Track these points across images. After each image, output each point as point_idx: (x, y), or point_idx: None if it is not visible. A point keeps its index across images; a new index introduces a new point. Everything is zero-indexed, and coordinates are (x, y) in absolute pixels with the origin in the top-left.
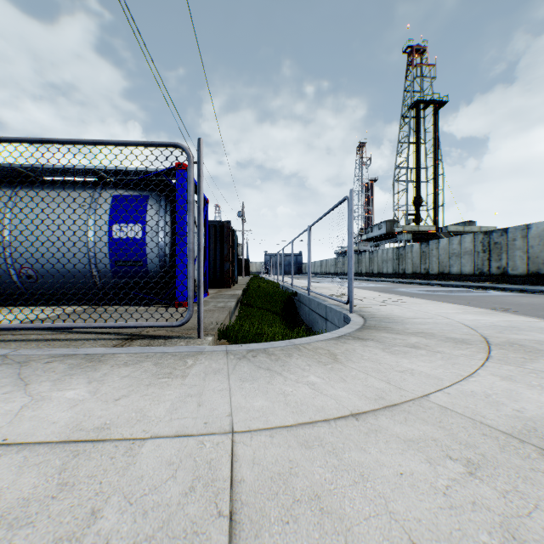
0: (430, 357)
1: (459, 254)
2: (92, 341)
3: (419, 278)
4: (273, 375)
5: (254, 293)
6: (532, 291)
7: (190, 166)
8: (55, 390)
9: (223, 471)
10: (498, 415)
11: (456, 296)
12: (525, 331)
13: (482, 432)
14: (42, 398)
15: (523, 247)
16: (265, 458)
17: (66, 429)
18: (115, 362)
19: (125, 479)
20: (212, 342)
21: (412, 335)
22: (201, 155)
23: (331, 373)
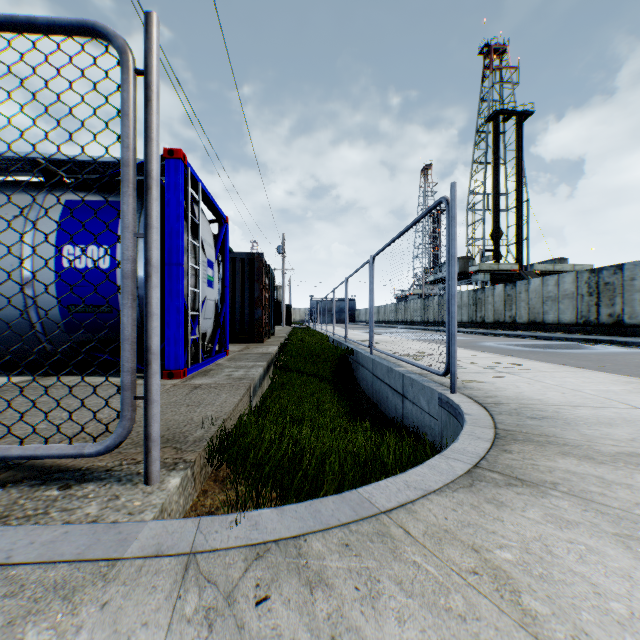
0: None
1: (556, 298)
2: None
3: (503, 328)
4: None
5: (294, 351)
6: None
7: (126, 77)
8: None
9: None
10: None
11: (571, 354)
12: None
13: None
14: None
15: None
16: None
17: None
18: None
19: None
20: (184, 484)
21: (628, 465)
22: (150, 51)
23: None
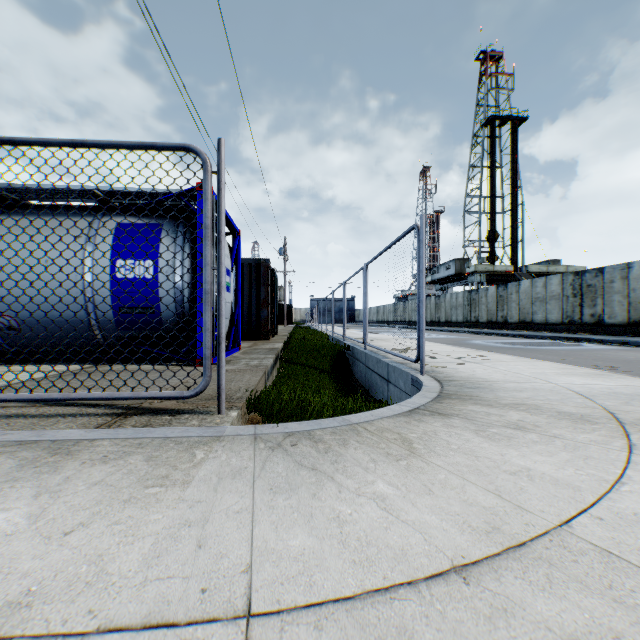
0: (547, 446)
1: (544, 299)
2: (70, 418)
3: (495, 327)
4: (321, 480)
5: (297, 347)
6: (636, 344)
7: (207, 176)
8: None
9: None
10: None
11: (545, 350)
12: None
13: None
14: None
15: (622, 291)
16: None
17: None
18: (89, 455)
19: None
20: (238, 418)
21: (510, 408)
22: (221, 161)
23: (409, 476)
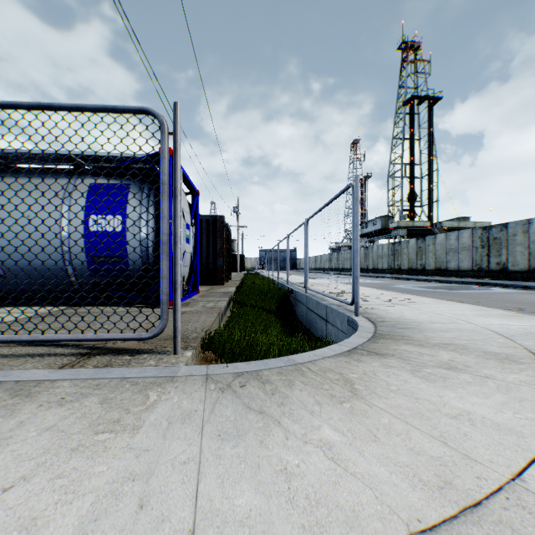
0: (481, 387)
1: (456, 250)
2: (38, 358)
3: (415, 274)
4: (268, 424)
5: (248, 290)
6: None
7: (164, 137)
8: None
9: None
10: None
11: (460, 293)
12: None
13: None
14: None
15: (524, 243)
16: None
17: None
18: (48, 397)
19: None
20: (193, 357)
21: (440, 348)
22: (177, 123)
23: (353, 420)
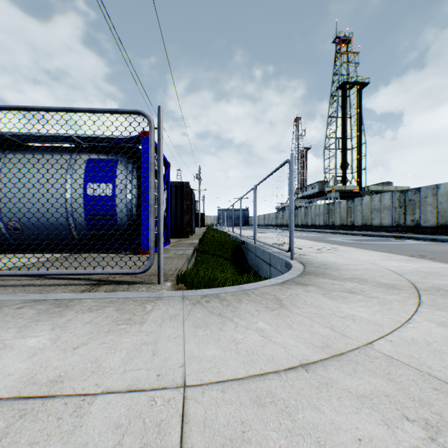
0: (367, 302)
1: (379, 209)
2: (63, 286)
3: (346, 229)
4: (224, 321)
5: (209, 242)
6: (442, 240)
7: (151, 131)
8: (19, 337)
9: (173, 436)
10: (443, 365)
11: (379, 244)
12: (446, 276)
13: (432, 385)
14: (5, 346)
15: (433, 203)
16: (217, 419)
17: (20, 383)
18: (80, 308)
19: (68, 447)
20: (171, 287)
21: (347, 280)
22: (160, 121)
23: (279, 319)
